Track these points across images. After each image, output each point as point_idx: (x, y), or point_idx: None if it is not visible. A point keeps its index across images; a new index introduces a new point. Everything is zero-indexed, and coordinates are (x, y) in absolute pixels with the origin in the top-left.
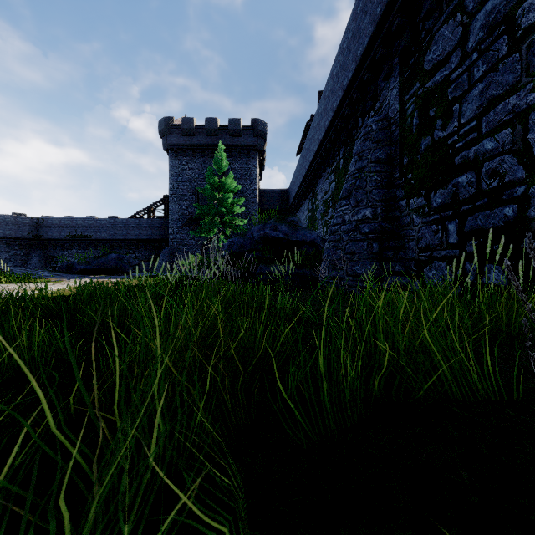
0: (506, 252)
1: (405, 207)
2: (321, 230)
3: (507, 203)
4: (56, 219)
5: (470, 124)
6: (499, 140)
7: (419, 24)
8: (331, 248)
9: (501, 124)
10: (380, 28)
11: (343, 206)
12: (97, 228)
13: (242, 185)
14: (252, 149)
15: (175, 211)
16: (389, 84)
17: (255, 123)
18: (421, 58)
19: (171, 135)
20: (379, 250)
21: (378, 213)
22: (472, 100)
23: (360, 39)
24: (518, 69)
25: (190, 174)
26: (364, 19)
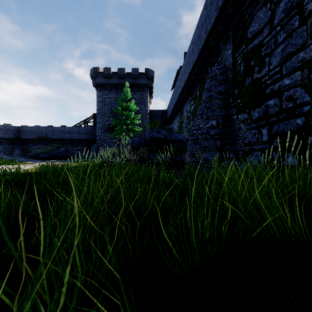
0: (298, 146)
1: (235, 120)
2: (186, 133)
3: (298, 116)
4: (29, 127)
5: (275, 69)
6: (293, 79)
7: (244, 10)
8: (192, 144)
9: (295, 68)
10: (221, 13)
11: (199, 119)
12: (54, 132)
13: (139, 107)
14: (145, 86)
15: (100, 122)
16: (226, 47)
17: (147, 71)
18: (246, 31)
19: (98, 78)
20: (221, 145)
21: (220, 123)
22: (277, 55)
23: (209, 20)
24: (305, 36)
25: (108, 101)
26: (211, 8)
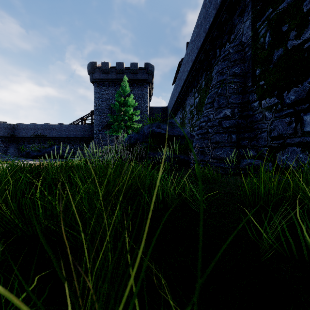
0: None
1: (257, 107)
2: (188, 130)
3: None
4: (25, 125)
5: None
6: None
7: None
8: (199, 139)
9: None
10: None
11: (208, 108)
12: (50, 130)
13: (138, 103)
14: (144, 81)
15: (97, 119)
16: (243, 19)
17: (146, 65)
18: None
19: (95, 73)
20: (236, 140)
21: (235, 112)
22: None
23: None
24: None
25: (106, 97)
26: None
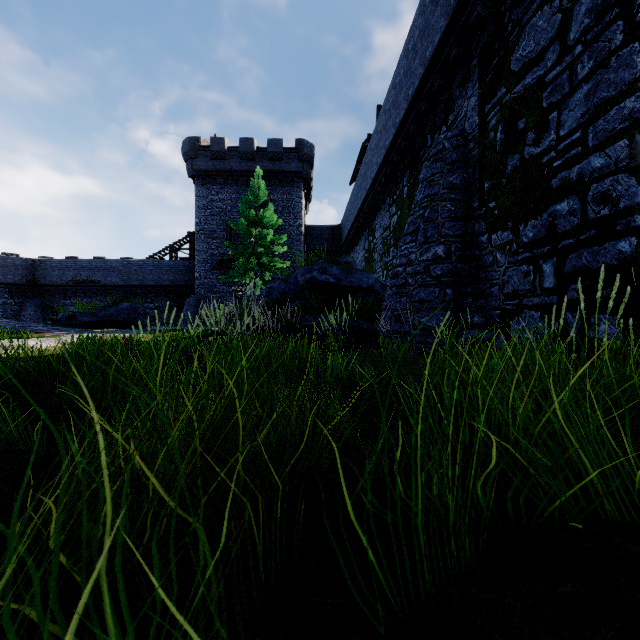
0: (622, 299)
1: (486, 244)
2: (380, 274)
3: (623, 235)
4: (56, 260)
5: (572, 136)
6: (611, 156)
7: (504, 15)
8: (394, 295)
9: (615, 134)
10: (455, 20)
11: (408, 242)
12: (107, 272)
13: (283, 219)
14: (296, 176)
15: (202, 251)
16: (466, 92)
17: (300, 145)
18: (507, 57)
19: (198, 159)
20: (454, 297)
21: (452, 251)
22: (575, 106)
23: (430, 37)
24: (638, 63)
25: (220, 206)
26: (434, 12)
